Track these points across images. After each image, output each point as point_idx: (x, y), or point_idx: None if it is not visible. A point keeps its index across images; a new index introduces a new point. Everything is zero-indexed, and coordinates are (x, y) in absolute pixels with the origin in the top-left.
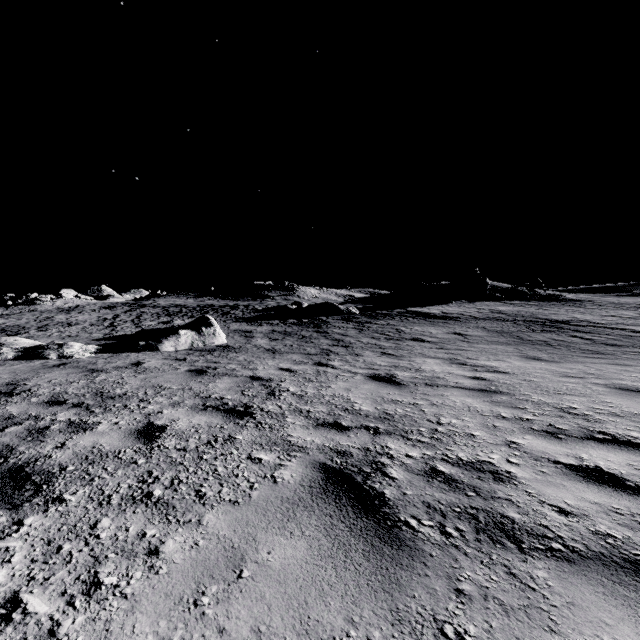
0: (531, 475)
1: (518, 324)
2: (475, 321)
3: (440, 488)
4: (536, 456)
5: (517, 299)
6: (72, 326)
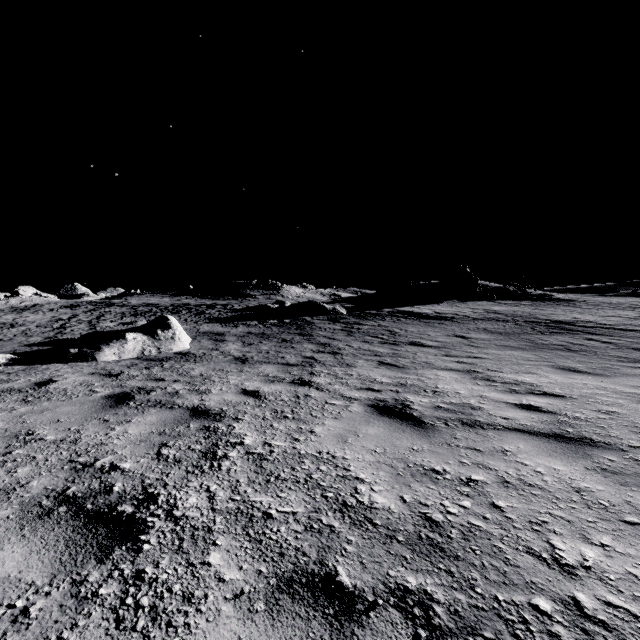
0: None
1: (521, 325)
2: (473, 322)
3: None
4: None
5: (508, 299)
6: (13, 328)
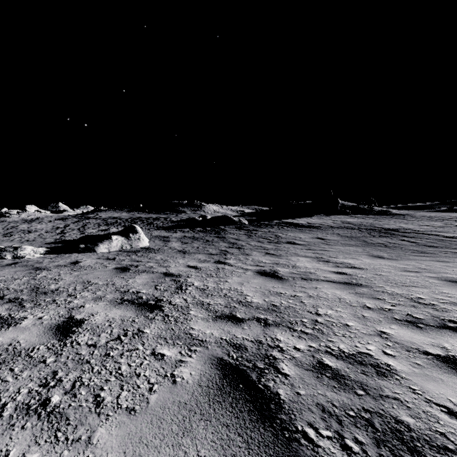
0: (409, 368)
1: (362, 231)
2: (331, 229)
3: (330, 386)
4: (406, 346)
5: (359, 213)
6: (31, 233)
